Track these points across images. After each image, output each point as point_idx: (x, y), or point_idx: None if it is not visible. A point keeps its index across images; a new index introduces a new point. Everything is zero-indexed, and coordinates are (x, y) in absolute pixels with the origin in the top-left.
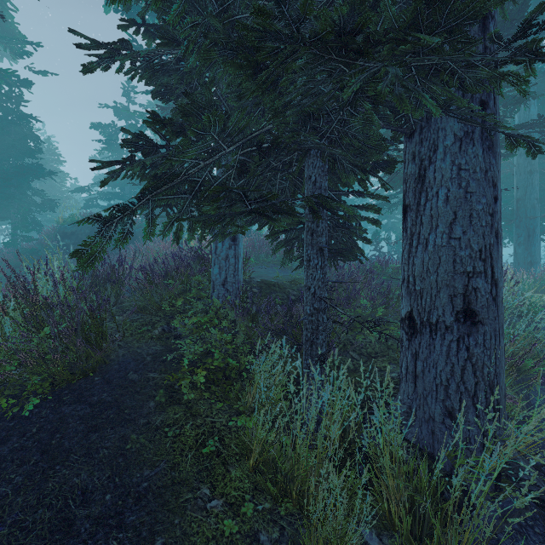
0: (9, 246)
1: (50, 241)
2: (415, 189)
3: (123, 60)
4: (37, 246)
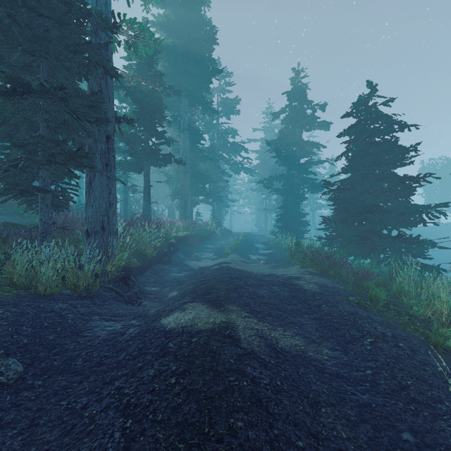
0: None
1: None
2: (89, 186)
3: None
4: None
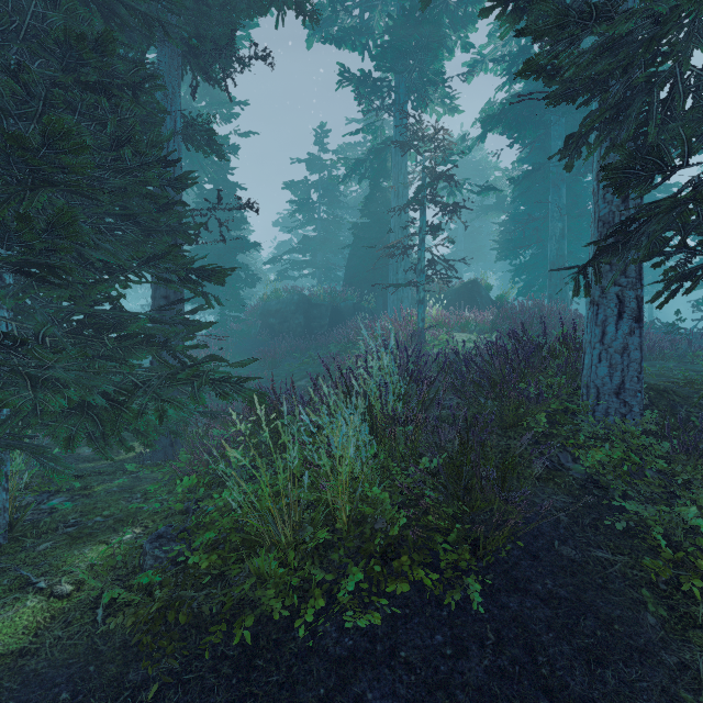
0: (219, 328)
1: (253, 320)
2: None
3: (582, 38)
4: (242, 327)
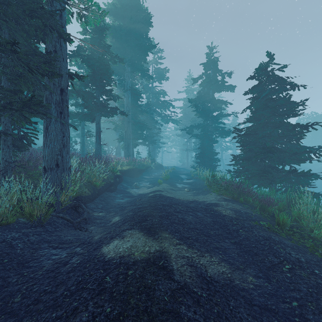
0: None
1: None
2: (45, 130)
3: None
4: None
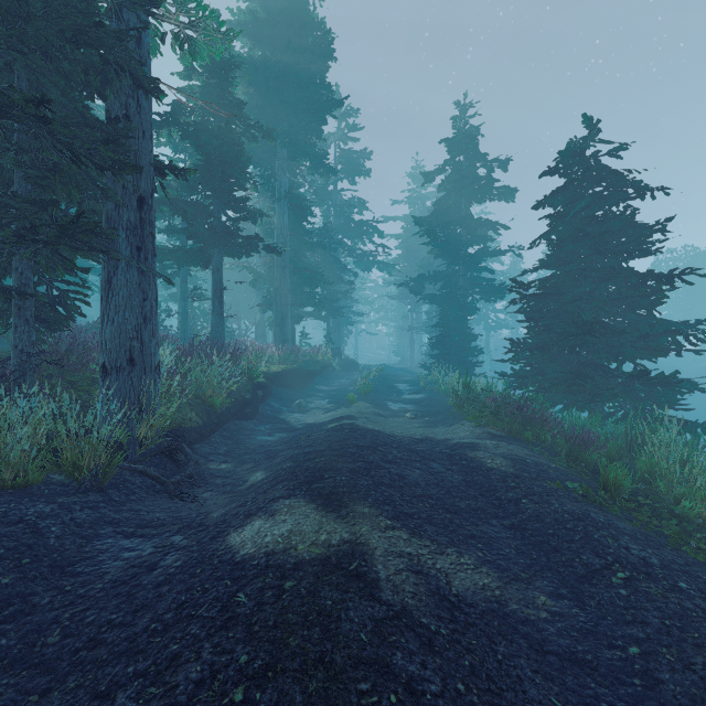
0: None
1: None
2: (106, 287)
3: None
4: None
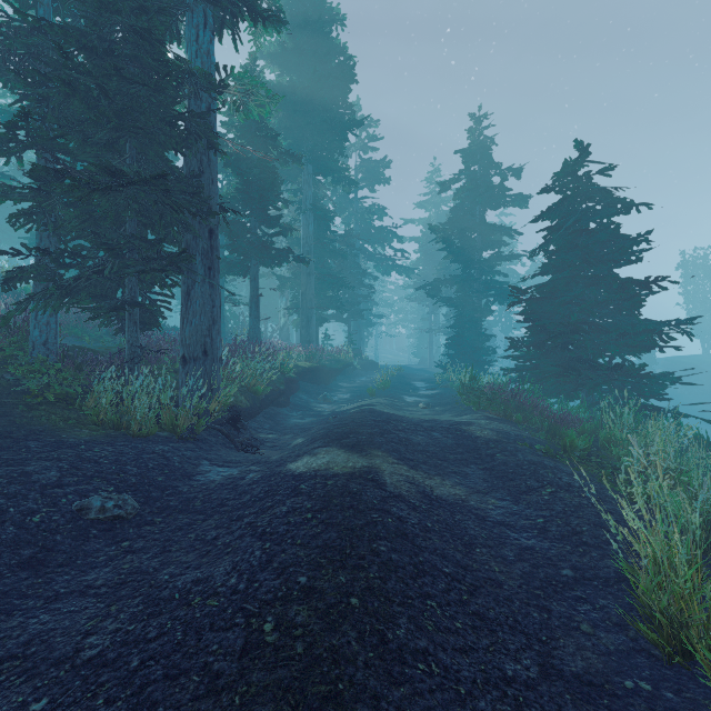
0: None
1: None
2: (186, 297)
3: None
4: None
